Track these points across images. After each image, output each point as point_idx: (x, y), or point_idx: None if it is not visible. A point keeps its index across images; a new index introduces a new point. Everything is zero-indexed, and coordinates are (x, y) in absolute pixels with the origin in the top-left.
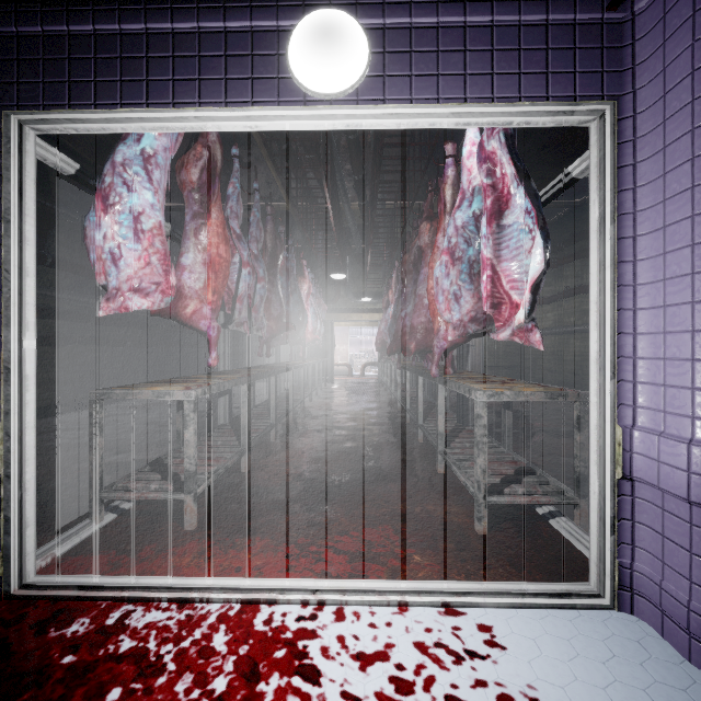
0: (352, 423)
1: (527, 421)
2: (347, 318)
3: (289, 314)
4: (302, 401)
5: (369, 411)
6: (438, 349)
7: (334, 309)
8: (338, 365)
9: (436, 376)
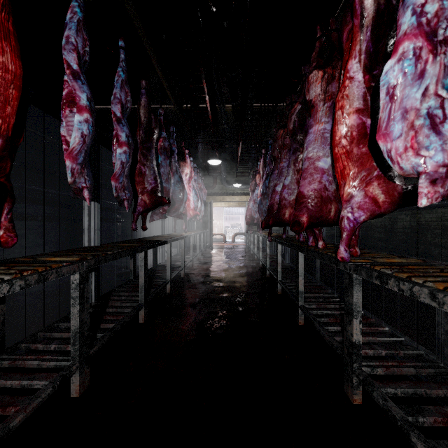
0: (226, 293)
1: (391, 290)
2: (222, 199)
3: (168, 191)
4: (183, 268)
5: (241, 277)
6: (348, 224)
7: (212, 193)
8: (216, 234)
9: (345, 260)
